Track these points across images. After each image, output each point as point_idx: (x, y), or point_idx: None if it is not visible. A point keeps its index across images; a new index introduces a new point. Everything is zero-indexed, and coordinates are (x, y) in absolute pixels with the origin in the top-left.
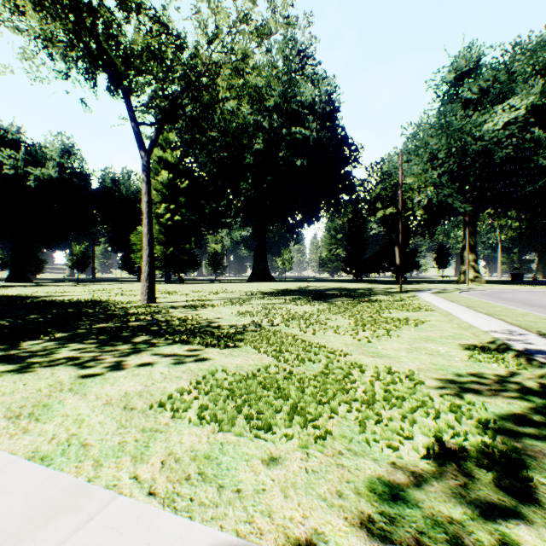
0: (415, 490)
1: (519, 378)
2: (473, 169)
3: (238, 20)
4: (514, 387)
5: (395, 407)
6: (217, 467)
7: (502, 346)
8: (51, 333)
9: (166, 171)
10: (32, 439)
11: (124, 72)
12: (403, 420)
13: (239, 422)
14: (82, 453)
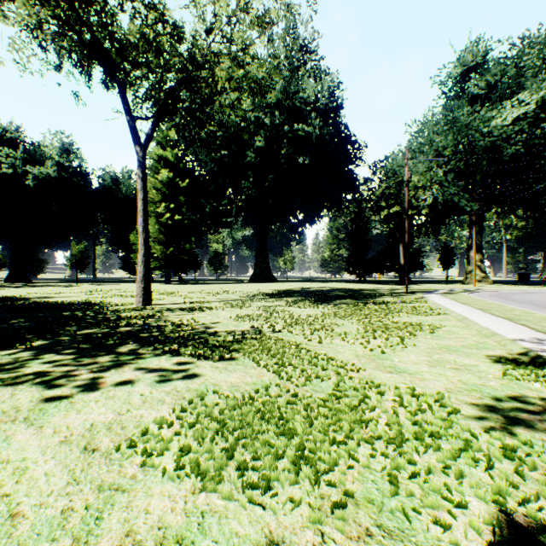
0: None
1: None
2: (481, 166)
3: (238, 8)
4: None
5: (430, 449)
6: None
7: (537, 359)
8: (29, 341)
9: (166, 169)
10: None
11: (119, 65)
12: (447, 472)
13: (229, 474)
14: (5, 531)
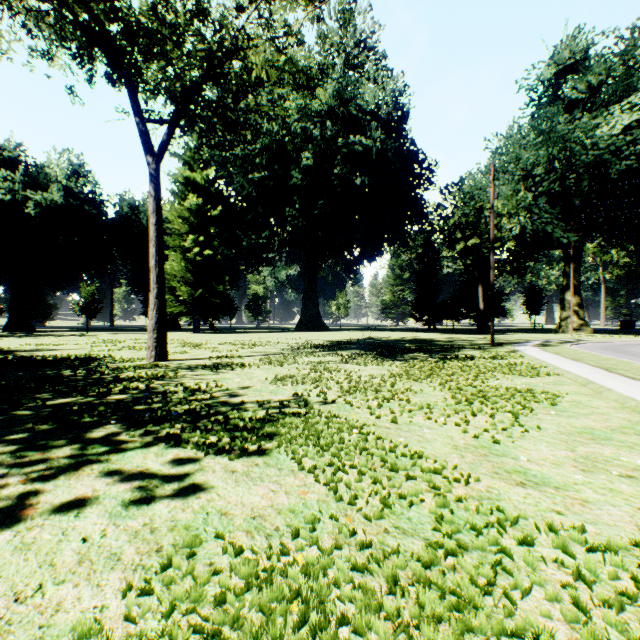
0: None
1: None
2: (581, 188)
3: None
4: None
5: None
6: None
7: None
8: None
9: (195, 194)
10: None
11: (128, 54)
12: None
13: None
14: None
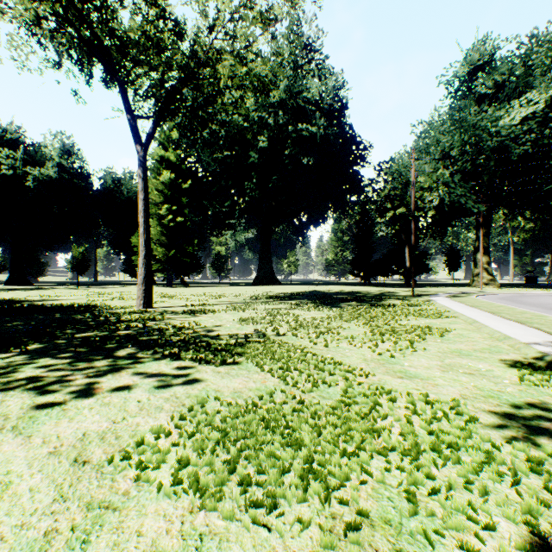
0: None
1: None
2: (488, 167)
3: (241, 4)
4: None
5: (449, 461)
6: None
7: None
8: (24, 345)
9: (168, 170)
10: None
11: (119, 62)
12: (470, 488)
13: (230, 490)
14: None
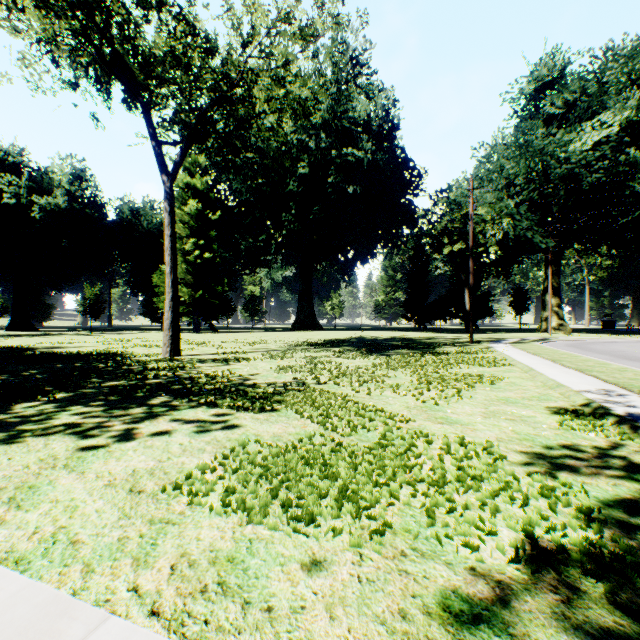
0: (502, 608)
1: (624, 451)
2: (557, 197)
3: (278, 19)
4: (618, 463)
5: (471, 490)
6: (242, 575)
7: (599, 410)
8: (51, 394)
9: (195, 199)
10: (8, 534)
11: (143, 82)
12: (483, 508)
13: (274, 511)
14: (69, 554)
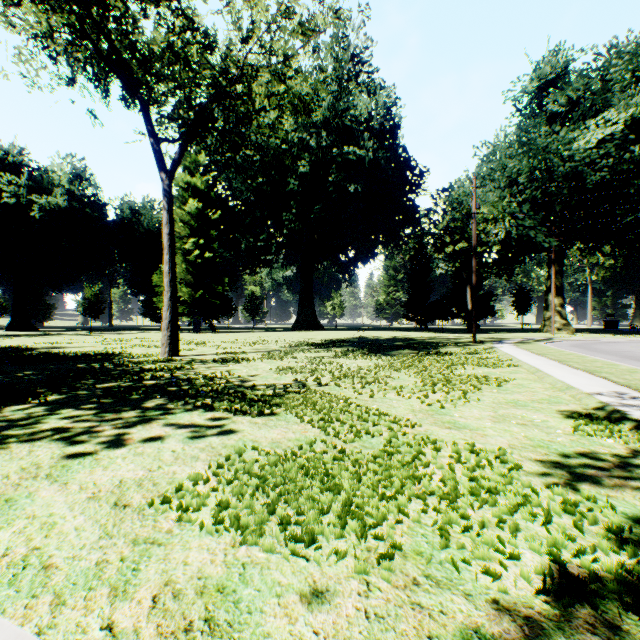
0: None
1: None
2: (561, 196)
3: (279, 14)
4: None
5: (486, 504)
6: (233, 609)
7: (614, 414)
8: (42, 396)
9: (195, 199)
10: None
11: (141, 78)
12: (502, 526)
13: (270, 529)
14: (39, 581)
